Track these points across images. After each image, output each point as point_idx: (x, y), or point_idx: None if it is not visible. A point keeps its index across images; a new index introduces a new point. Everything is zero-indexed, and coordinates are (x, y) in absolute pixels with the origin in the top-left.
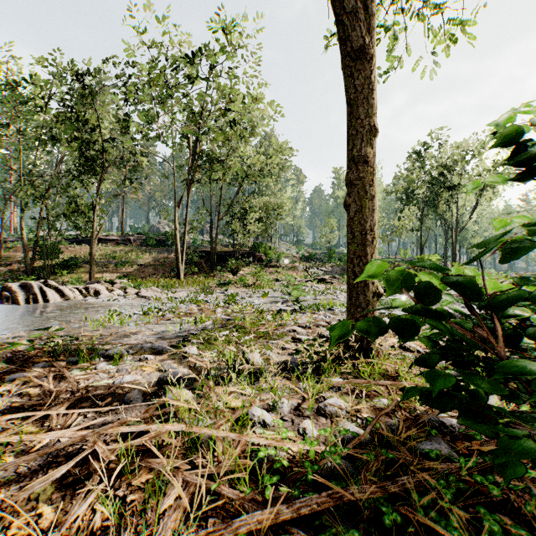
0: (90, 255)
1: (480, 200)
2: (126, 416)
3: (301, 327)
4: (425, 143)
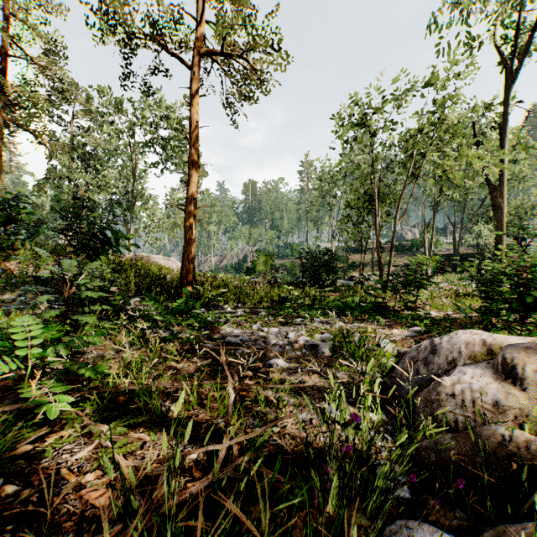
0: (372, 261)
1: None
2: None
3: None
4: None
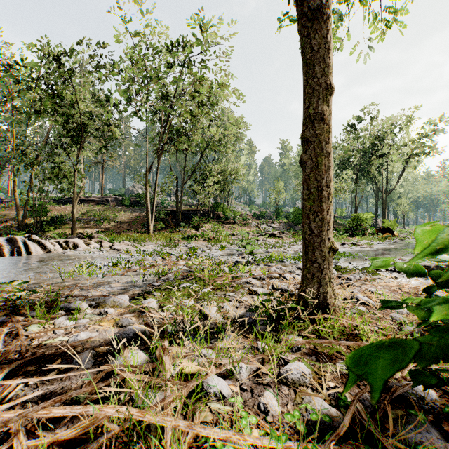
0: (72, 213)
1: (406, 166)
2: (71, 384)
3: (255, 278)
4: (359, 118)
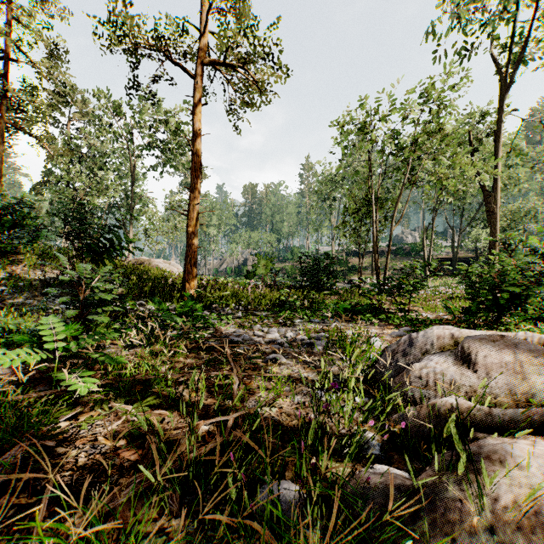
0: (372, 265)
1: None
2: None
3: None
4: None
